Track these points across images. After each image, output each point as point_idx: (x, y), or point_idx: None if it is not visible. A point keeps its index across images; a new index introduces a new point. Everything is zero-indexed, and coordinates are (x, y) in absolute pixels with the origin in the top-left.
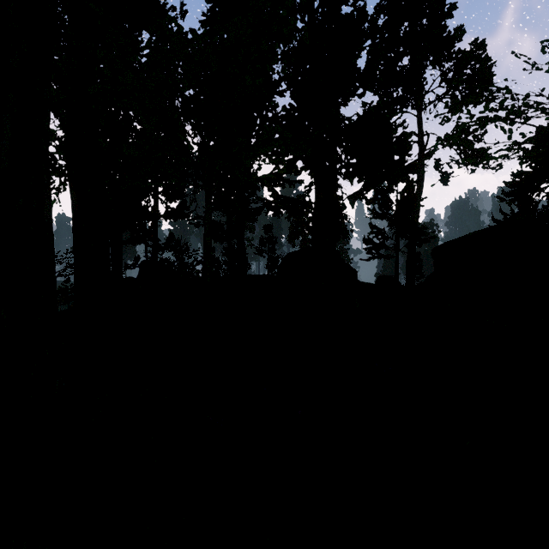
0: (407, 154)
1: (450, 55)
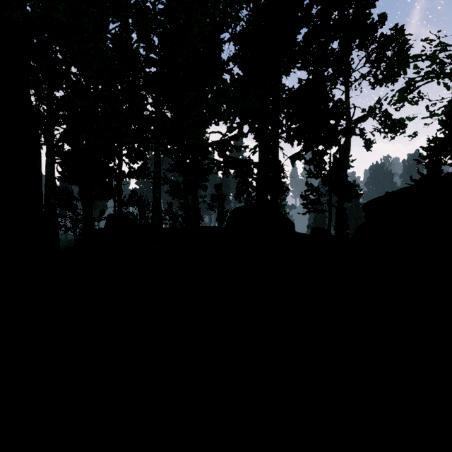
0: (342, 119)
1: (374, 38)
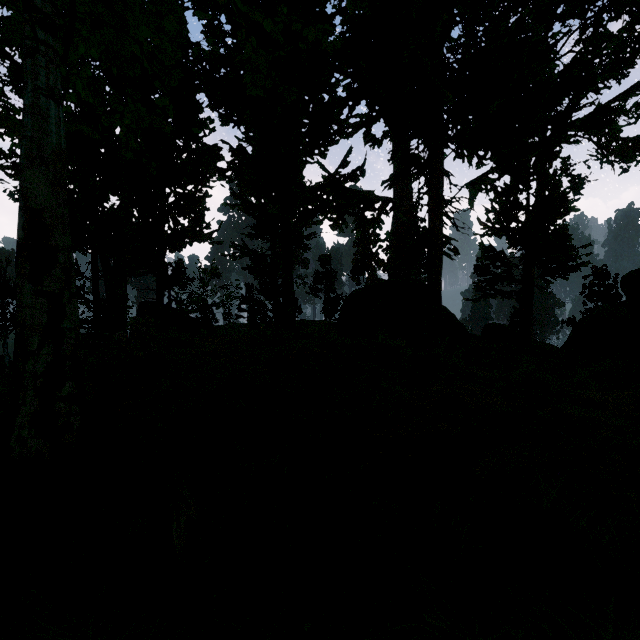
0: (593, 90)
1: None
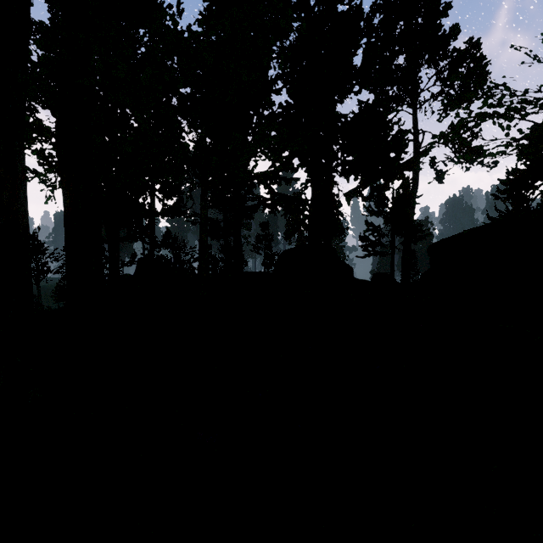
0: (403, 152)
1: (446, 53)
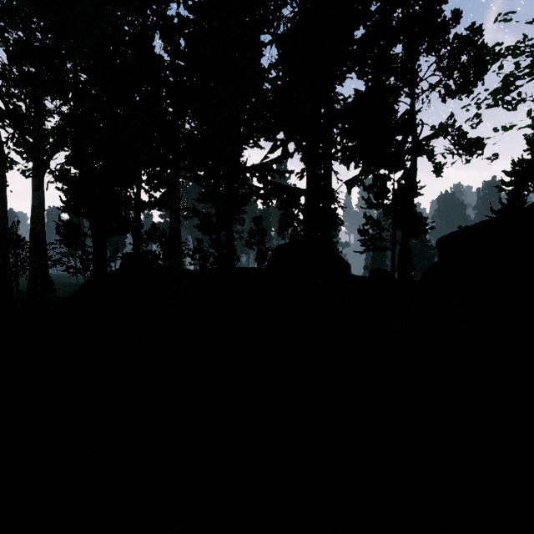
0: (411, 134)
1: (447, 39)
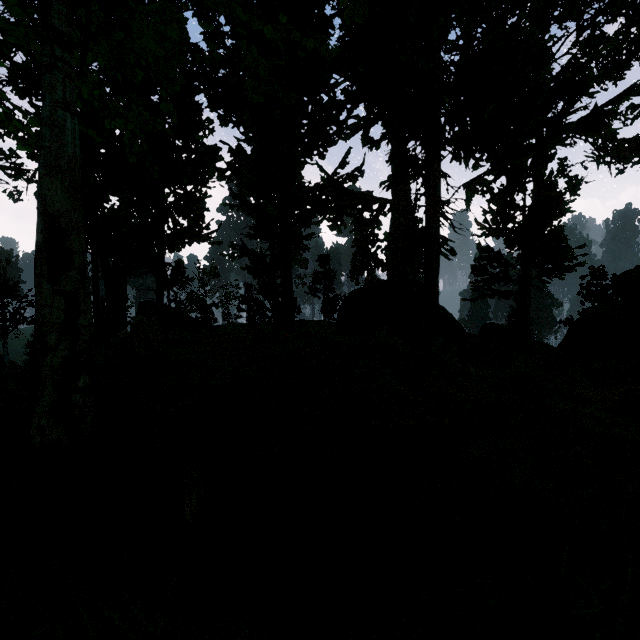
0: (586, 94)
1: None
